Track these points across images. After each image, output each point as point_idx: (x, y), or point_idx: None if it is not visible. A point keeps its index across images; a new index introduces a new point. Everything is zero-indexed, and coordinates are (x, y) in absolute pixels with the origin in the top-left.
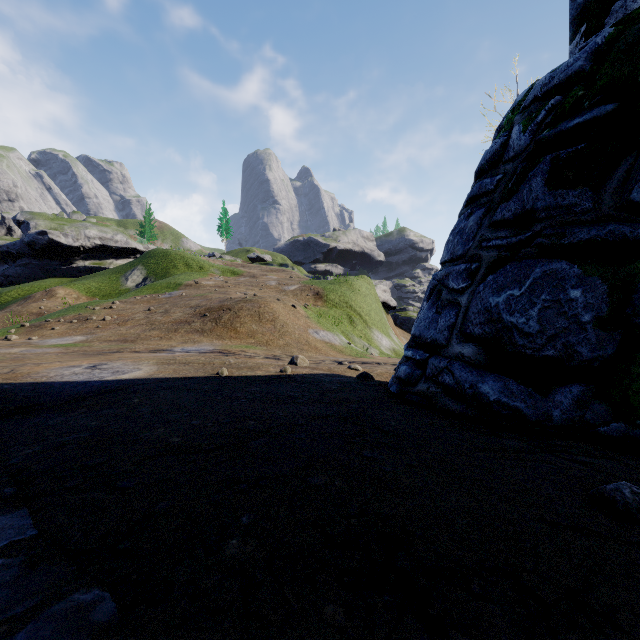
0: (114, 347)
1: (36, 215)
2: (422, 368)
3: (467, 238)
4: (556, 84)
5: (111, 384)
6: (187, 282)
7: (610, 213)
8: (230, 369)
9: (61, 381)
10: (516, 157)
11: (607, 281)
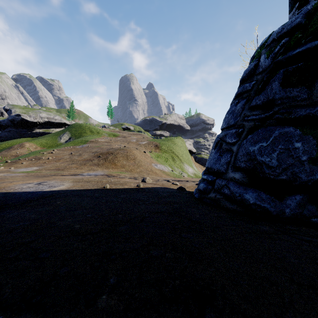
0: (52, 173)
1: (15, 106)
2: (212, 185)
3: (236, 115)
4: (285, 31)
5: (47, 193)
6: (91, 140)
7: (317, 100)
8: (111, 184)
9: (20, 191)
10: (263, 71)
11: (316, 138)
